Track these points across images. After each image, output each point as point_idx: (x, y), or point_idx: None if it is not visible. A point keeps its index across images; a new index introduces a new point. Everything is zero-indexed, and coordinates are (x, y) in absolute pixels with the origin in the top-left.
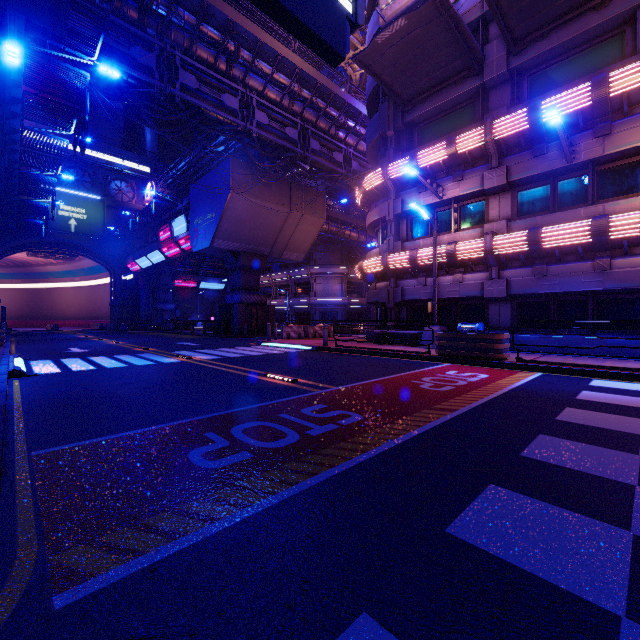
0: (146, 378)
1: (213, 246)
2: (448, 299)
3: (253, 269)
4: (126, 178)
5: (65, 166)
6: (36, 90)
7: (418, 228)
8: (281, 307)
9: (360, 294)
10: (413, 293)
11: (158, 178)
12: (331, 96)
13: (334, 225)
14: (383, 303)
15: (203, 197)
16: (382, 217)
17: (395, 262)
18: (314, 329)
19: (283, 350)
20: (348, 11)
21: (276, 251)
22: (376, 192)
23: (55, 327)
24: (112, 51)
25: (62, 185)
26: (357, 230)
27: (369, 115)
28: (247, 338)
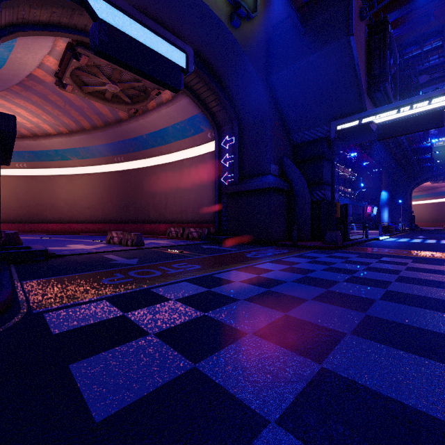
0: (411, 244)
1: None
2: None
3: None
4: None
5: None
6: None
7: None
8: None
9: None
10: None
11: None
12: None
13: None
14: None
15: None
16: None
17: None
18: None
19: None
20: None
21: None
22: None
23: None
24: (439, 78)
25: None
26: None
27: None
28: None
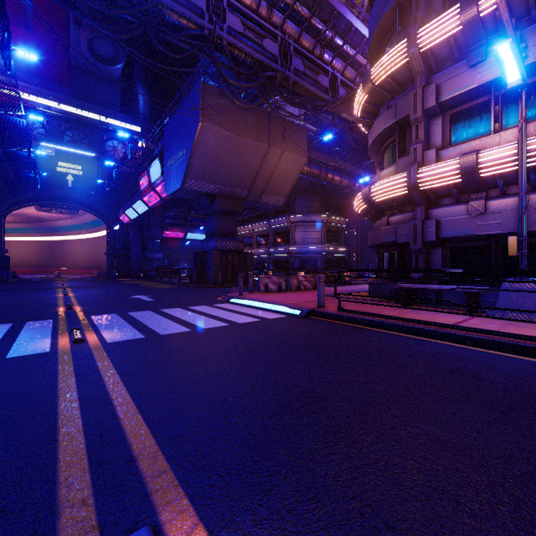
0: None
1: (185, 187)
2: (533, 233)
3: (229, 213)
4: (120, 138)
5: (65, 127)
6: (43, 62)
7: (462, 128)
8: (261, 256)
9: (339, 242)
10: (459, 226)
11: (148, 137)
12: (317, 0)
13: (316, 167)
14: (402, 244)
15: (175, 135)
16: (401, 118)
17: (430, 178)
18: (298, 279)
19: (256, 314)
20: None
21: (254, 194)
22: (389, 86)
23: (57, 274)
24: None
25: (62, 145)
26: (340, 173)
27: (371, 1)
28: (220, 289)
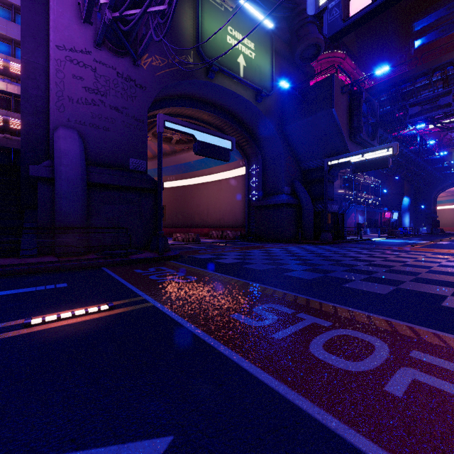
0: (387, 243)
1: None
2: None
3: None
4: None
5: None
6: None
7: None
8: None
9: None
10: None
11: None
12: None
13: None
14: None
15: None
16: None
17: None
18: None
19: None
20: (390, 154)
21: None
22: None
23: None
24: (429, 109)
25: None
26: None
27: None
28: None
